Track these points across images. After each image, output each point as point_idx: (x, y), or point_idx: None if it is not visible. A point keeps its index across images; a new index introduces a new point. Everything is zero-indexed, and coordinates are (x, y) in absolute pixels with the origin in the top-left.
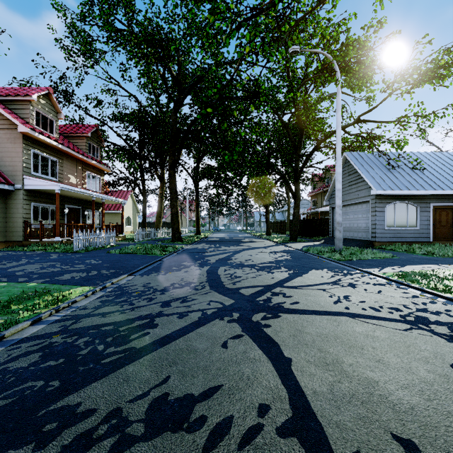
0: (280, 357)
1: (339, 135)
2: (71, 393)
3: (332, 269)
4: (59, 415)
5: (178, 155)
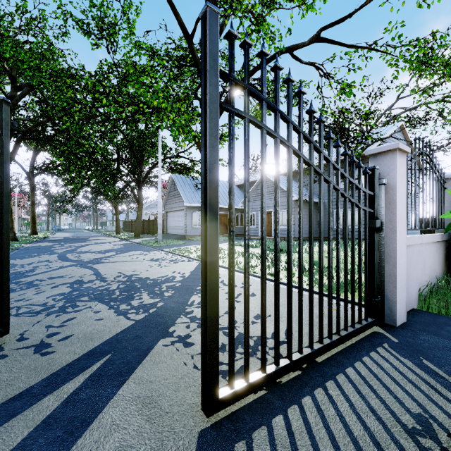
0: (95, 269)
1: (160, 167)
2: (14, 281)
3: (145, 250)
4: (15, 282)
5: (12, 153)
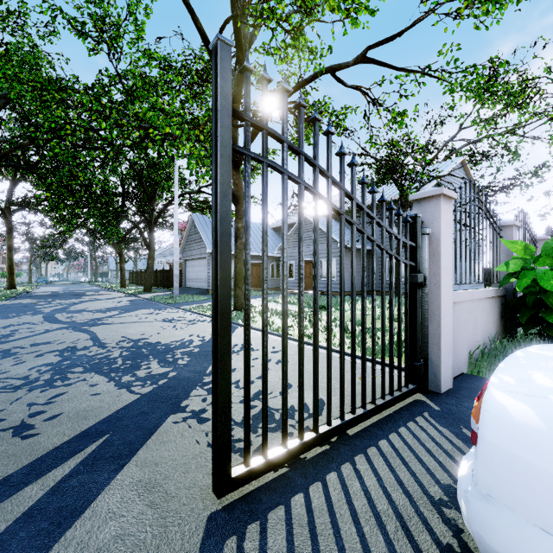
0: (92, 333)
1: (176, 205)
2: None
3: (157, 308)
4: None
5: None
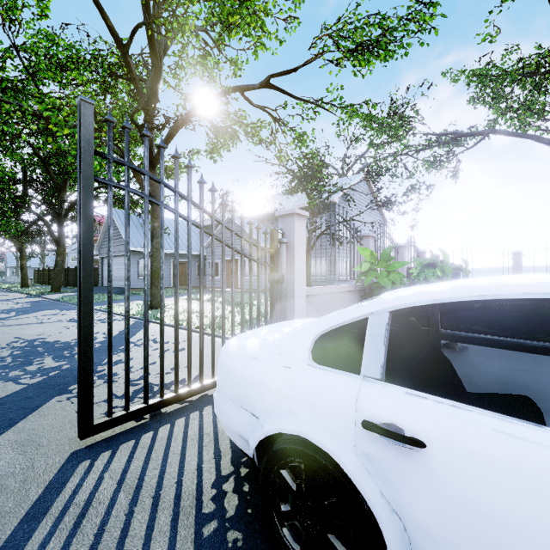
0: None
1: None
2: None
3: (64, 309)
4: None
5: None
